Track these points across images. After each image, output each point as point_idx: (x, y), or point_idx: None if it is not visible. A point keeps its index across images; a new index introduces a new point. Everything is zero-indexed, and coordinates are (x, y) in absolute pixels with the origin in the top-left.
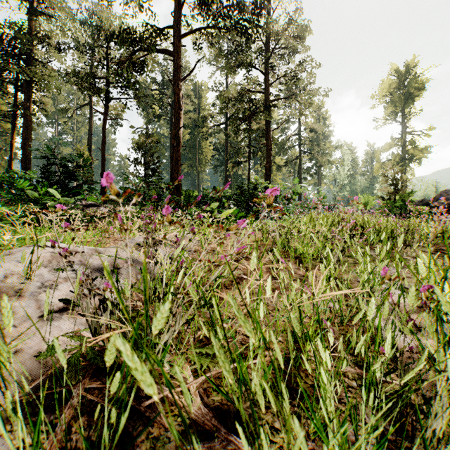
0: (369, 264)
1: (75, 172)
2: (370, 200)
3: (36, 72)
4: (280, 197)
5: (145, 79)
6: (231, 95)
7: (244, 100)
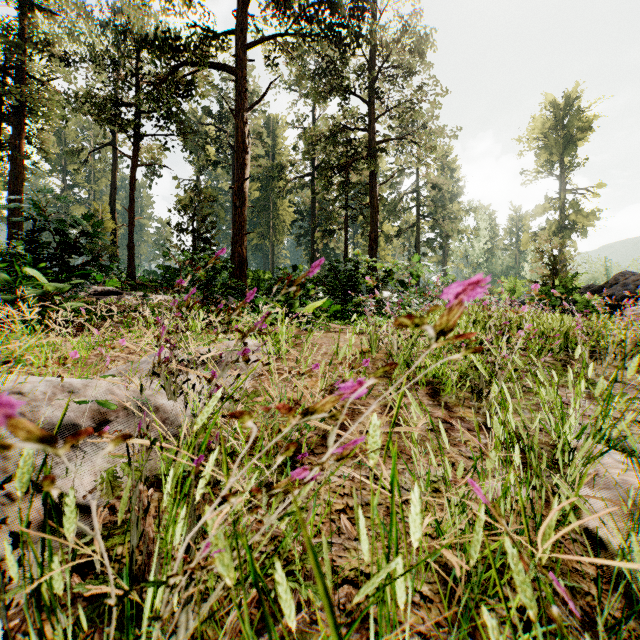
0: (572, 408)
1: (79, 242)
2: (518, 286)
3: (29, 94)
4: (393, 281)
5: (196, 108)
6: (320, 134)
7: (338, 141)
